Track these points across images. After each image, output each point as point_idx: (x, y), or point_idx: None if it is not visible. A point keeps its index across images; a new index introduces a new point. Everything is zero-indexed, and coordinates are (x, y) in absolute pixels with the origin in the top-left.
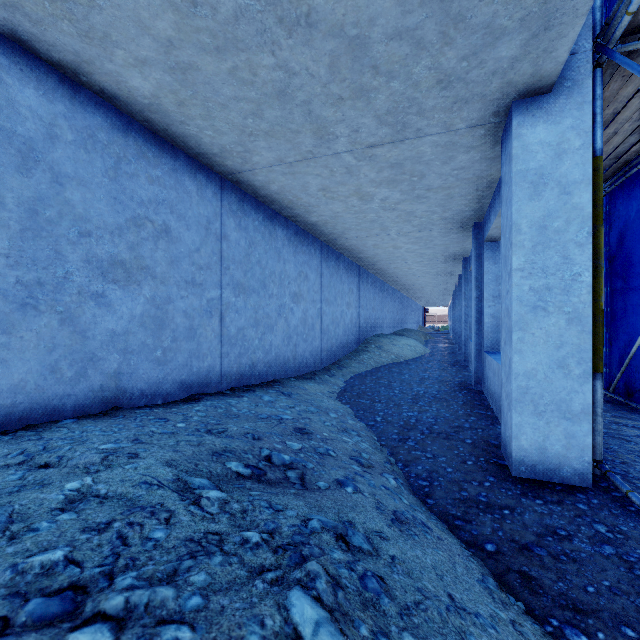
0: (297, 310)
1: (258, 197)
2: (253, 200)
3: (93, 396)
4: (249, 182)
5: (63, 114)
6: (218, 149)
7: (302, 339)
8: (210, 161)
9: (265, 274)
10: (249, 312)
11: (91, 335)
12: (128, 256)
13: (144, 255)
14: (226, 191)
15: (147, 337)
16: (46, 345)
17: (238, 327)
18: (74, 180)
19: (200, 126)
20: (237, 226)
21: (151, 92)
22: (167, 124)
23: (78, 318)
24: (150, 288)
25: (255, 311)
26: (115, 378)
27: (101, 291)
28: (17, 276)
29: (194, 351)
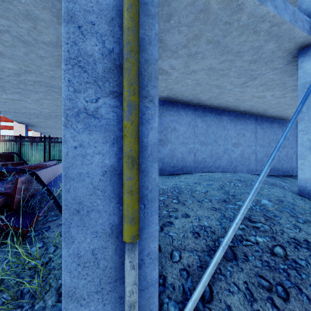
0: (283, 151)
1: (267, 117)
2: (265, 118)
3: (232, 169)
4: (264, 115)
5: (228, 118)
6: (257, 112)
7: (285, 162)
8: (253, 114)
9: (269, 140)
10: (264, 152)
11: (231, 158)
12: (237, 142)
13: (239, 141)
14: (257, 119)
15: (240, 159)
16: (226, 159)
17: (260, 157)
18: (229, 129)
19: (253, 110)
20: (260, 128)
21: (244, 109)
22: (245, 112)
23: (230, 154)
24: (240, 148)
25: (266, 152)
26: (235, 166)
27: (233, 149)
28: (223, 148)
29: (249, 163)
